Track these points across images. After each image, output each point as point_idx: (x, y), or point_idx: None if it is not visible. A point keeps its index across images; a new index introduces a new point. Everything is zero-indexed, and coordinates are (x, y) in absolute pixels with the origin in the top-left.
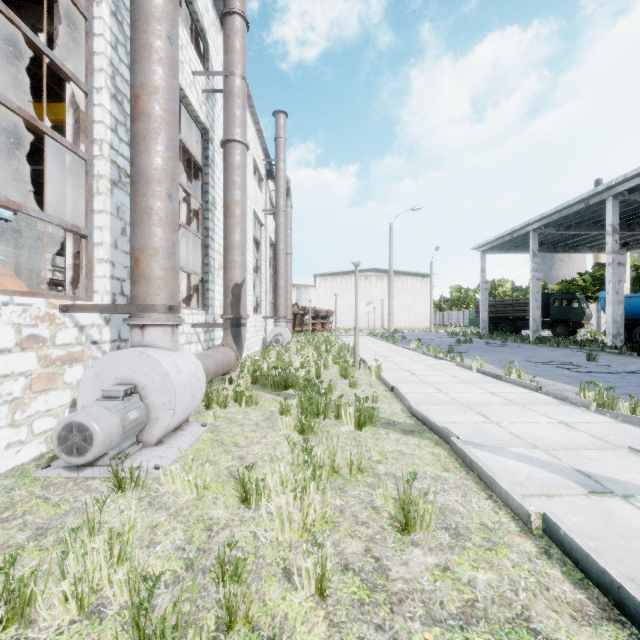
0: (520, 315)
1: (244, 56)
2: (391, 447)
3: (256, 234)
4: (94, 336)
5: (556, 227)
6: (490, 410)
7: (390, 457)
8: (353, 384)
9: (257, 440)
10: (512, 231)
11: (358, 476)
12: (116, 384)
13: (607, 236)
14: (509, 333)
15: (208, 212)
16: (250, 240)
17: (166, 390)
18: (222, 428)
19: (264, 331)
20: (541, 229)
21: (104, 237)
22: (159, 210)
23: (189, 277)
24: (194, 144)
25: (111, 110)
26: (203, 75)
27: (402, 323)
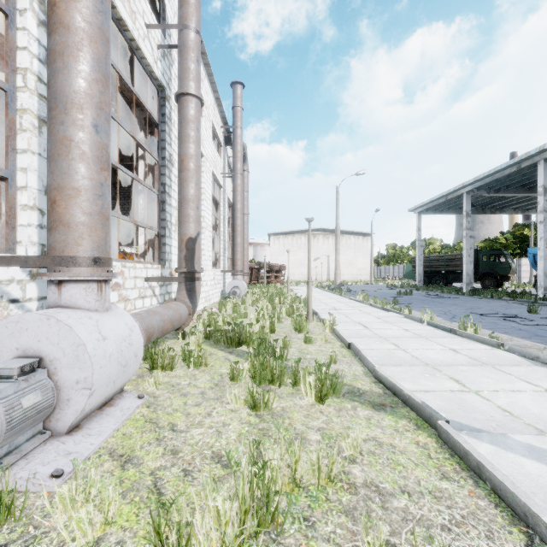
0: (452, 269)
1: (198, 10)
2: (363, 432)
3: (215, 195)
4: (13, 293)
5: (487, 190)
6: (460, 373)
7: (365, 450)
8: (308, 340)
9: (199, 419)
10: (447, 193)
11: (328, 490)
12: (17, 356)
13: (539, 196)
14: (443, 285)
15: (164, 168)
16: (209, 199)
17: (80, 364)
18: (162, 400)
19: (223, 284)
20: (473, 191)
21: (29, 180)
22: (81, 142)
23: (147, 232)
24: (152, 103)
25: (39, 38)
26: (157, 28)
27: (346, 276)
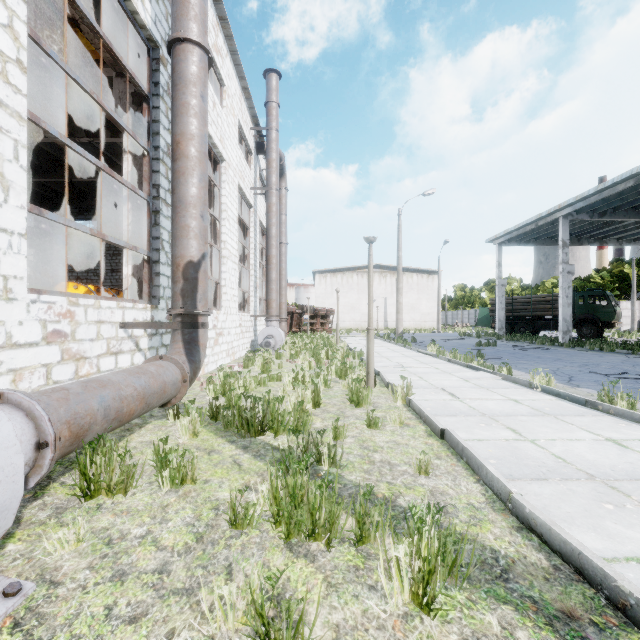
0: (540, 314)
1: None
2: None
3: (244, 218)
4: None
5: (589, 213)
6: None
7: None
8: (373, 422)
9: None
10: (537, 218)
11: None
12: None
13: None
14: (530, 334)
15: (158, 162)
16: (233, 220)
17: None
18: (61, 596)
19: (253, 332)
20: (572, 215)
21: None
22: None
23: (135, 258)
24: (142, 71)
25: None
26: None
27: (407, 323)
